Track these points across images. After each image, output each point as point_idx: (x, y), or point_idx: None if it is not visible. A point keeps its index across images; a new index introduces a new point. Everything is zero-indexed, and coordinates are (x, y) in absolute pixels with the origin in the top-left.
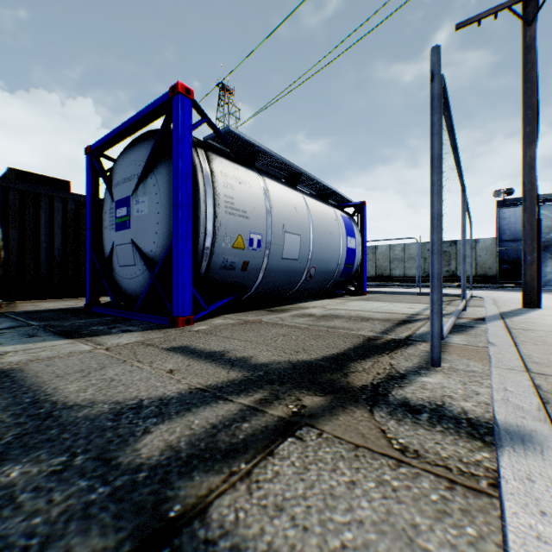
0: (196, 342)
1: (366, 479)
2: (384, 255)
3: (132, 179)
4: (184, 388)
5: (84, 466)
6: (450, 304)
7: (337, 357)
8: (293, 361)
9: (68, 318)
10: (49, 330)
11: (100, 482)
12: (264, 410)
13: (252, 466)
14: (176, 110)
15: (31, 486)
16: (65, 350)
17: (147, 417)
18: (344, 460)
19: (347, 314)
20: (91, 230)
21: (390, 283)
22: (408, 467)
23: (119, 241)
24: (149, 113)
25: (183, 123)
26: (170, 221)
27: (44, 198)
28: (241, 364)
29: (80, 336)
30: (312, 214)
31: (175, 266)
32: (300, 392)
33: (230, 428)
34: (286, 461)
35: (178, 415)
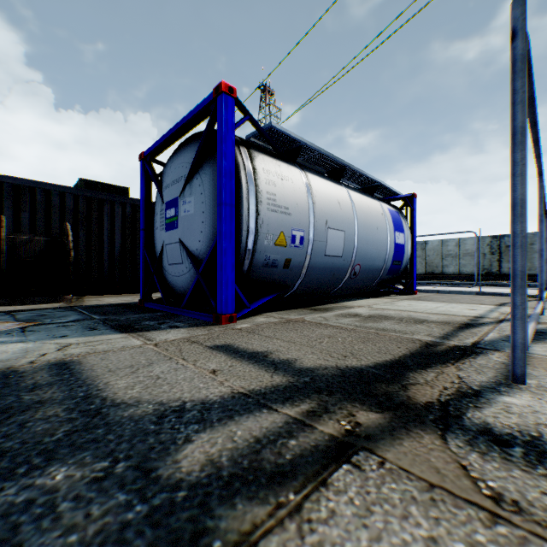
0: (238, 341)
1: (450, 538)
2: (434, 251)
3: (179, 181)
4: (226, 391)
5: (124, 475)
6: None
7: (392, 365)
8: (341, 367)
9: (124, 313)
10: (107, 324)
11: (138, 498)
12: (312, 424)
13: (302, 498)
14: (219, 110)
15: (72, 493)
16: (118, 344)
17: (188, 422)
18: (417, 503)
19: (397, 315)
20: (144, 231)
21: (441, 281)
22: (508, 526)
23: (168, 240)
24: (195, 116)
25: (226, 122)
26: (214, 219)
27: (106, 204)
28: (284, 367)
29: (133, 331)
30: (357, 208)
31: (219, 264)
32: (352, 406)
33: (276, 444)
34: (343, 495)
35: (220, 423)
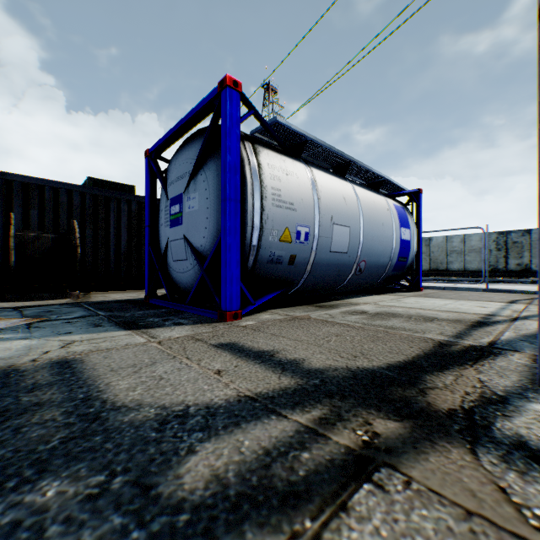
0: (244, 339)
1: None
2: (439, 248)
3: (184, 177)
4: (232, 394)
5: (120, 492)
6: (532, 303)
7: (405, 366)
8: (352, 368)
9: (129, 309)
10: (112, 321)
11: (135, 522)
12: (326, 434)
13: (320, 525)
14: (224, 104)
15: (63, 514)
16: (122, 342)
17: (192, 429)
18: (454, 536)
19: (404, 312)
20: (149, 228)
21: (446, 277)
22: None
23: (172, 236)
24: (199, 111)
25: (231, 116)
26: (218, 215)
27: (112, 201)
28: (292, 368)
29: (137, 328)
30: (362, 204)
31: (223, 261)
32: (368, 412)
33: (287, 457)
34: (367, 524)
35: (225, 430)
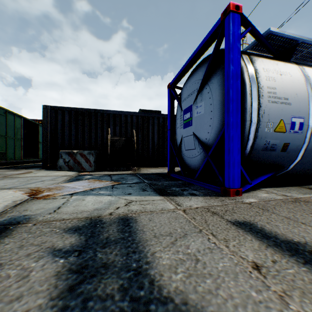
0: (258, 219)
1: None
2: None
3: (193, 93)
4: None
5: None
6: None
7: None
8: None
9: (160, 179)
10: (151, 187)
11: None
12: None
13: None
14: (227, 27)
15: None
16: (158, 206)
17: None
18: None
19: None
20: (170, 130)
21: None
22: None
23: (185, 134)
24: (204, 43)
25: (233, 35)
26: (220, 115)
27: (150, 118)
28: None
29: (166, 194)
30: None
31: (226, 149)
32: None
33: None
34: None
35: None
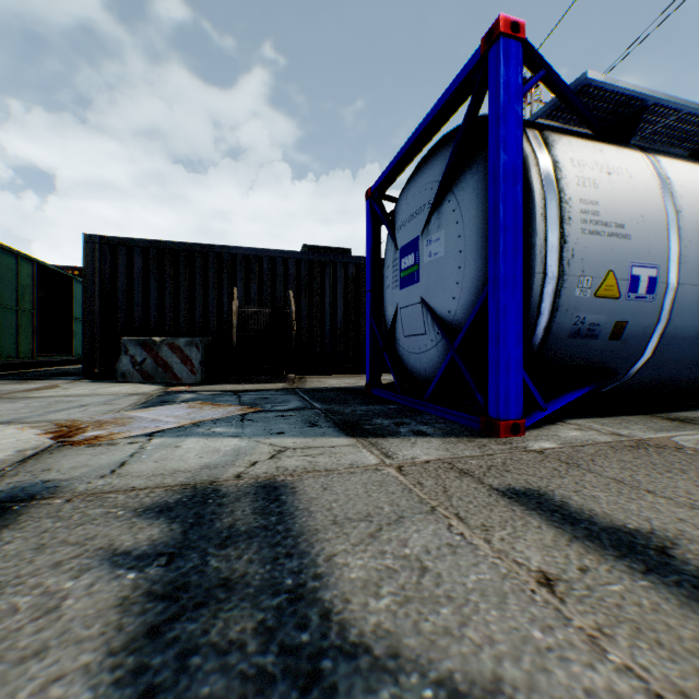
0: (556, 485)
1: None
2: None
3: (421, 212)
4: None
5: None
6: None
7: None
8: None
9: (348, 402)
10: (329, 418)
11: None
12: None
13: None
14: (494, 70)
15: None
16: (344, 458)
17: None
18: None
19: None
20: (371, 293)
21: None
22: None
23: (404, 301)
24: (446, 103)
25: (506, 86)
26: (479, 260)
27: (328, 266)
28: None
29: (362, 434)
30: None
31: (492, 334)
32: None
33: None
34: None
35: None
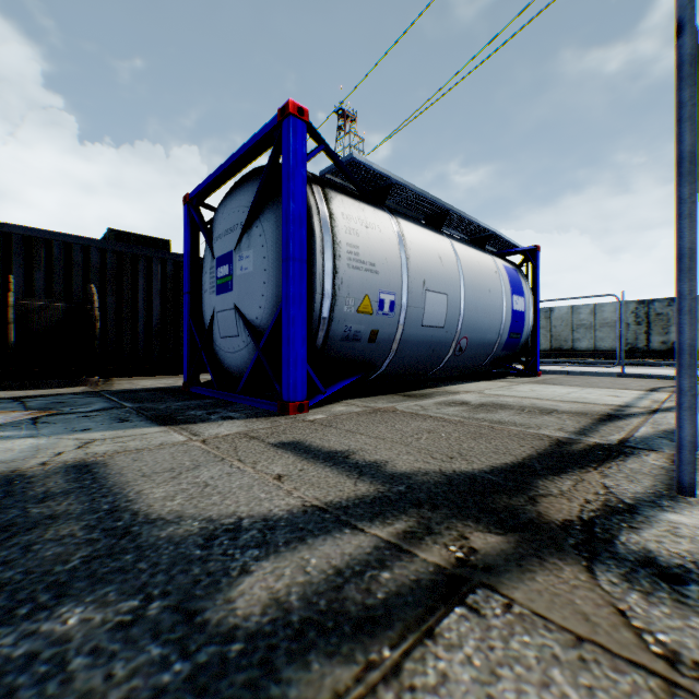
0: (311, 437)
1: None
2: (562, 321)
3: (234, 230)
4: (295, 504)
5: (158, 619)
6: None
7: (514, 469)
8: (447, 472)
9: (164, 400)
10: (142, 414)
11: (177, 652)
12: (411, 550)
13: (401, 654)
14: (286, 137)
15: (89, 644)
16: (155, 440)
17: (246, 545)
18: (560, 665)
19: (516, 403)
20: (190, 295)
21: (572, 359)
22: None
23: (220, 306)
24: (254, 145)
25: (295, 153)
26: (279, 279)
27: (141, 260)
28: (372, 472)
29: (174, 423)
30: (463, 265)
31: (285, 337)
32: (464, 525)
33: (363, 577)
34: (457, 652)
35: (287, 547)
